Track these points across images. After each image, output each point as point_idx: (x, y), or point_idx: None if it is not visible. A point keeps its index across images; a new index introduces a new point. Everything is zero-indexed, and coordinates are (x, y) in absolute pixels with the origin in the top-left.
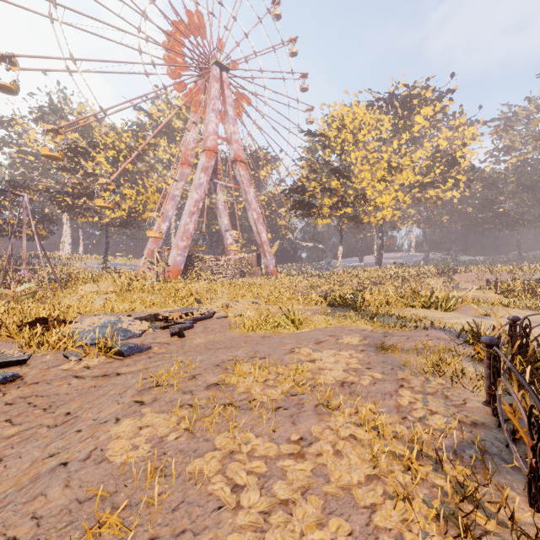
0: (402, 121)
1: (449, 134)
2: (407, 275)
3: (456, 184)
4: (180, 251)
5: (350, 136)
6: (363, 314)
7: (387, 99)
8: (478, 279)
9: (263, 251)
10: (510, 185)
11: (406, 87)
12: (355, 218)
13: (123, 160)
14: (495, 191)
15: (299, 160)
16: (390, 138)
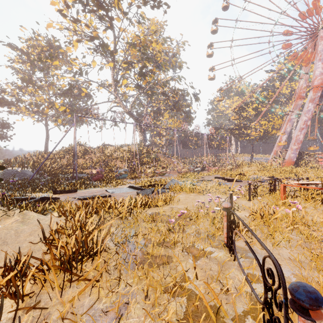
0: None
1: None
2: None
3: None
4: (292, 151)
5: None
6: None
7: None
8: None
9: None
10: None
11: None
12: None
13: (260, 107)
14: None
15: None
16: None
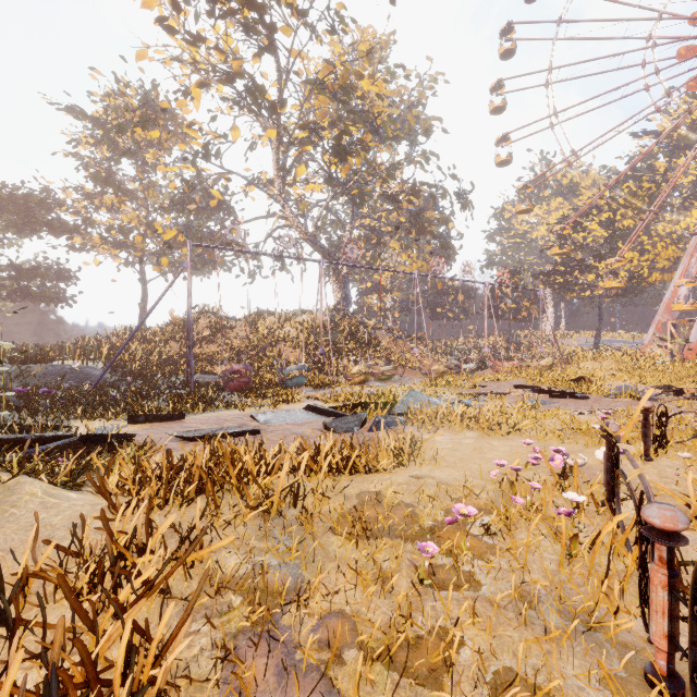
0: None
1: None
2: None
3: None
4: None
5: None
6: None
7: None
8: None
9: None
10: None
11: None
12: None
13: (620, 219)
14: None
15: None
16: None
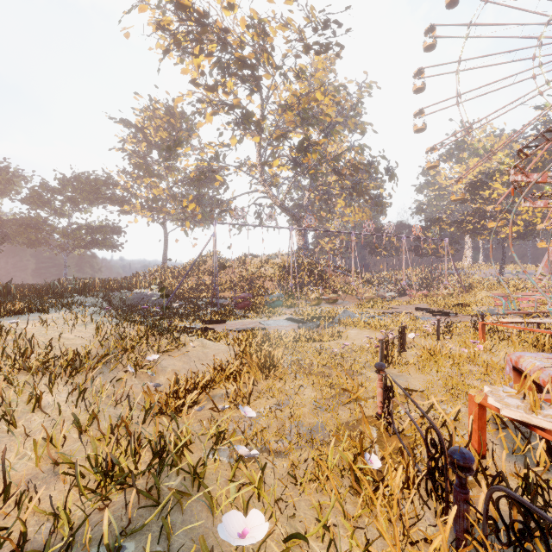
0: None
1: None
2: None
3: None
4: None
5: None
6: None
7: None
8: None
9: None
10: None
11: None
12: None
13: None
14: None
15: None
16: None
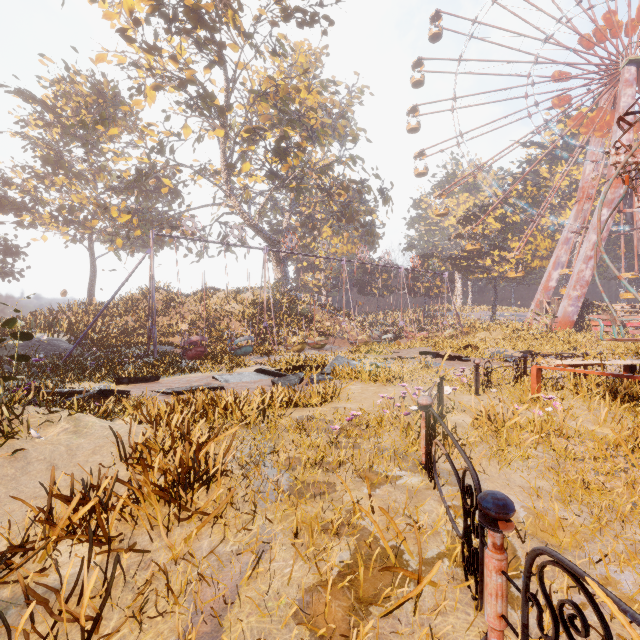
0: None
1: None
2: None
3: None
4: (571, 301)
5: None
6: None
7: None
8: None
9: None
10: None
11: None
12: None
13: (510, 215)
14: None
15: None
16: None
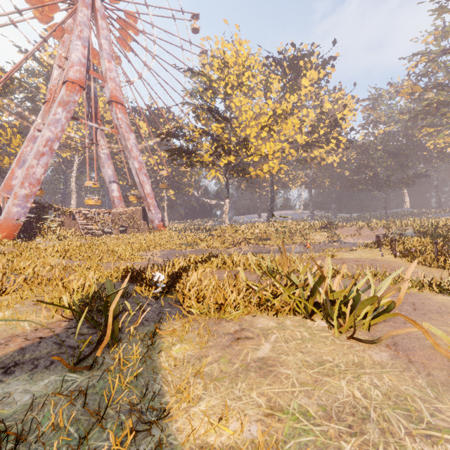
0: (290, 83)
1: (330, 106)
2: (294, 230)
3: (337, 144)
4: (18, 200)
5: (234, 78)
6: (49, 405)
7: (277, 60)
8: (358, 234)
9: (147, 204)
10: (379, 151)
11: (293, 47)
12: (243, 170)
13: None
14: (368, 156)
15: (182, 105)
16: (279, 99)
